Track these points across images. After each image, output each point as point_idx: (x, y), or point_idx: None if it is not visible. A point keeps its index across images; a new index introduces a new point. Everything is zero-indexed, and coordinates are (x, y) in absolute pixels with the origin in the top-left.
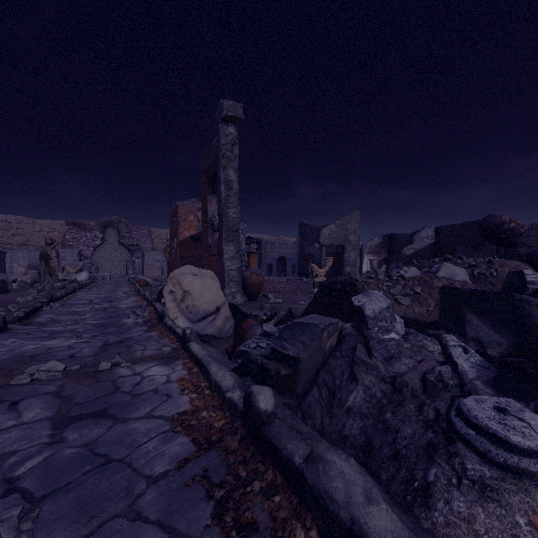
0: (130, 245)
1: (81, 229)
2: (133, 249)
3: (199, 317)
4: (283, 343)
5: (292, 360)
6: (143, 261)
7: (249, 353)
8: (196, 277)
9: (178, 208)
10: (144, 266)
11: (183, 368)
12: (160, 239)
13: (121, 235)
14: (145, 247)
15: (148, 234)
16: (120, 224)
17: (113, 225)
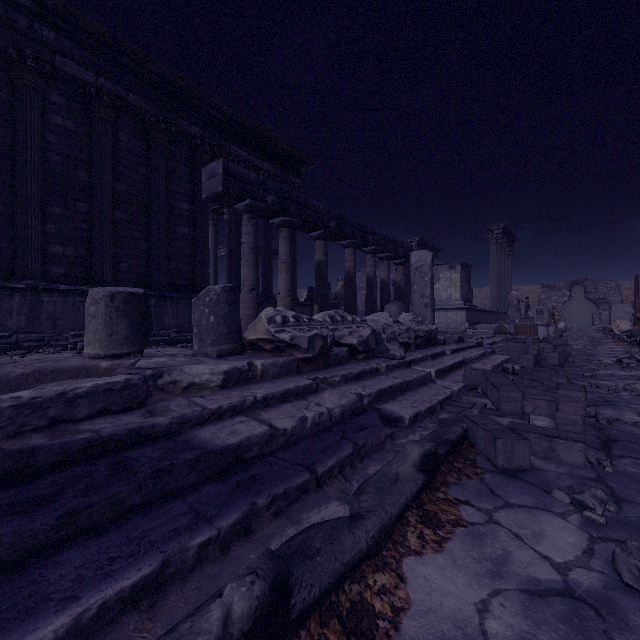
0: (596, 299)
1: (552, 290)
2: (598, 302)
3: (622, 332)
4: (632, 332)
5: (633, 334)
6: (609, 313)
7: (627, 334)
8: (621, 322)
9: (638, 277)
10: (610, 317)
11: (616, 340)
12: (629, 292)
13: (586, 291)
14: (611, 300)
15: (615, 287)
16: (586, 281)
17: (578, 283)
